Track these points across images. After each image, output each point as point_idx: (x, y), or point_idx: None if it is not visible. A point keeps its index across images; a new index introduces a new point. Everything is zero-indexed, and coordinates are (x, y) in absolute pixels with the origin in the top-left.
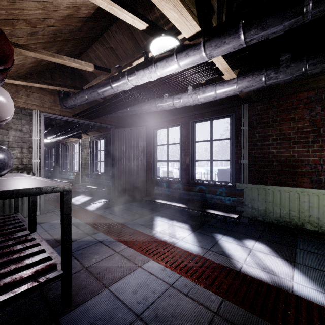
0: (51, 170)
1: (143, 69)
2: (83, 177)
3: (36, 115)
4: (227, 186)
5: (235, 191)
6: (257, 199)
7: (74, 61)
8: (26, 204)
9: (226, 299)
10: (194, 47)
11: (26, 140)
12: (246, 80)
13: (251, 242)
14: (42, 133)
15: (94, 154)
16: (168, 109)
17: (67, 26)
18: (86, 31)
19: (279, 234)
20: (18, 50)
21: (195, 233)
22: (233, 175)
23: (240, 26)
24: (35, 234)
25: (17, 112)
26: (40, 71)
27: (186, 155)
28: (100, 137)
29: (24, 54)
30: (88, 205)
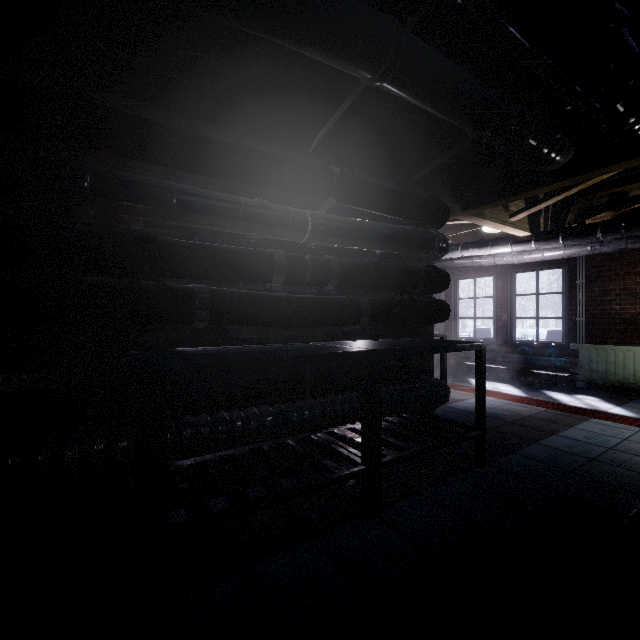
0: None
1: (479, 249)
2: None
3: None
4: (558, 347)
5: (567, 351)
6: (596, 361)
7: None
8: None
9: (551, 409)
10: (526, 243)
11: None
12: (573, 249)
13: (582, 396)
14: None
15: None
16: None
17: None
18: None
19: (619, 395)
20: None
21: (519, 389)
22: (565, 334)
23: (560, 239)
24: None
25: None
26: None
27: (502, 311)
28: None
29: None
30: None
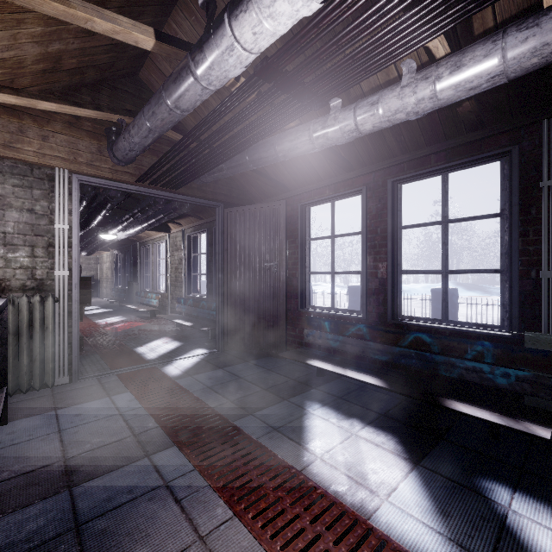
0: (125, 289)
1: None
2: (172, 303)
3: (63, 179)
4: (493, 336)
5: (525, 353)
6: None
7: (99, 13)
8: (38, 363)
9: None
10: None
11: (41, 231)
12: None
13: None
14: (74, 216)
15: (190, 260)
16: (335, 156)
17: None
18: None
19: None
20: None
21: (420, 472)
22: (513, 309)
23: None
24: None
25: (23, 174)
26: (70, 90)
27: (378, 258)
28: (201, 229)
29: None
30: (169, 363)
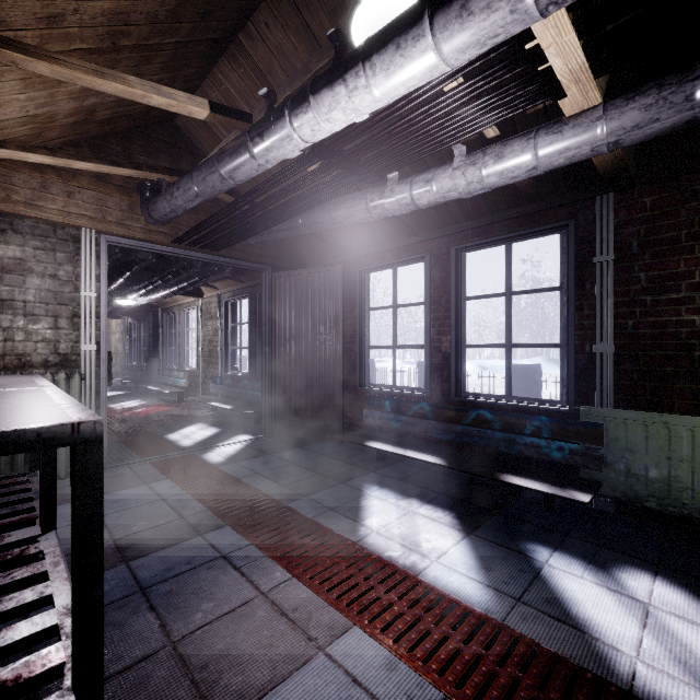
0: (142, 366)
1: (333, 84)
2: (205, 383)
3: (89, 241)
4: (552, 411)
5: (578, 426)
6: (643, 451)
7: (157, 89)
8: (63, 448)
9: None
10: None
11: (65, 300)
12: (637, 105)
13: (639, 579)
14: (102, 282)
15: (228, 331)
16: (396, 220)
17: (139, 0)
18: (191, 21)
19: None
20: (5, 56)
21: (471, 539)
22: (570, 384)
23: None
24: (51, 539)
25: (45, 235)
26: (98, 139)
27: (442, 331)
28: (241, 294)
29: (24, 68)
30: (209, 450)
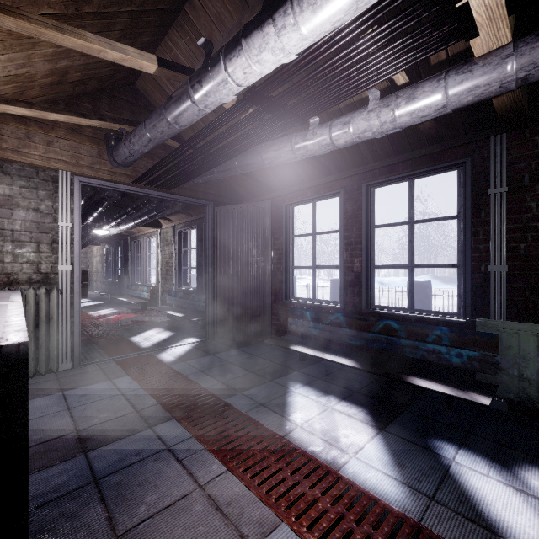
0: (116, 282)
1: (262, 25)
2: (163, 295)
3: (66, 181)
4: (450, 322)
5: (475, 336)
6: (535, 359)
7: (111, 45)
8: (44, 350)
9: None
10: None
11: (46, 229)
12: None
13: None
14: (76, 214)
15: (180, 254)
16: (316, 162)
17: None
18: None
19: None
20: None
21: (384, 435)
22: (467, 299)
23: None
24: None
25: (29, 176)
26: (73, 98)
27: (354, 254)
28: (191, 225)
29: None
30: (163, 351)
